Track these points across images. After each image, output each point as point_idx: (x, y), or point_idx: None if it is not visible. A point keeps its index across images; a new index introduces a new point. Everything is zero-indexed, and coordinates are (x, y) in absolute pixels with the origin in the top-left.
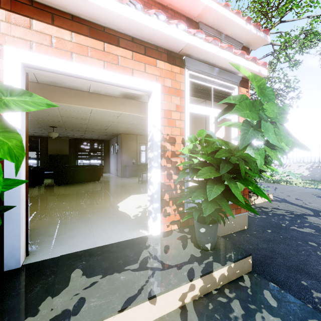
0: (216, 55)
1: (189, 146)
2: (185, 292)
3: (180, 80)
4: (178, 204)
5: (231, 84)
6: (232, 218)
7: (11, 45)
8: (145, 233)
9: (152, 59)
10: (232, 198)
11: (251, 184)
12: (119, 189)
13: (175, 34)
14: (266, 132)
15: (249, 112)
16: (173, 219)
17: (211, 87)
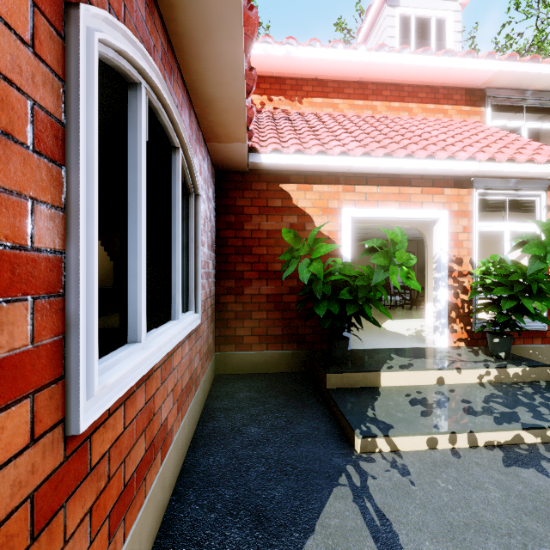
0: (512, 171)
1: (482, 268)
2: (482, 374)
3: (467, 201)
4: (466, 323)
5: (535, 191)
6: (537, 348)
7: (345, 206)
8: (431, 345)
9: (439, 189)
10: (527, 313)
11: (545, 301)
12: None
13: (465, 167)
14: None
15: (536, 249)
16: (460, 337)
17: (506, 199)
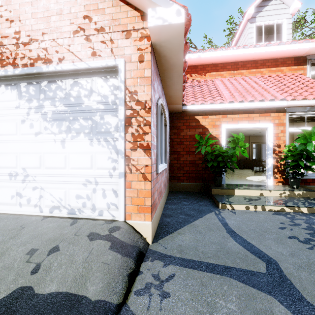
0: (305, 104)
1: (286, 149)
2: (281, 193)
3: (283, 118)
4: (282, 174)
5: None
6: None
7: (223, 124)
8: (264, 184)
9: (268, 114)
10: (304, 168)
11: (311, 162)
12: (240, 173)
13: (279, 104)
14: (309, 146)
15: (303, 140)
16: (279, 180)
17: (305, 116)
